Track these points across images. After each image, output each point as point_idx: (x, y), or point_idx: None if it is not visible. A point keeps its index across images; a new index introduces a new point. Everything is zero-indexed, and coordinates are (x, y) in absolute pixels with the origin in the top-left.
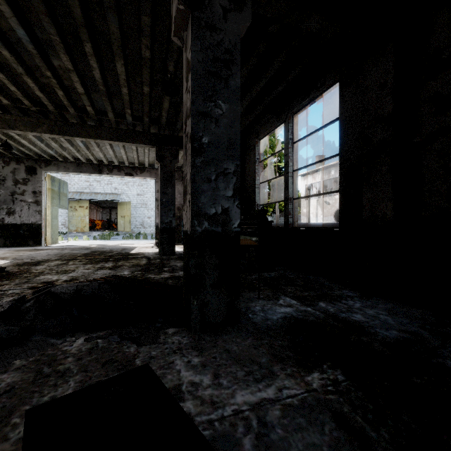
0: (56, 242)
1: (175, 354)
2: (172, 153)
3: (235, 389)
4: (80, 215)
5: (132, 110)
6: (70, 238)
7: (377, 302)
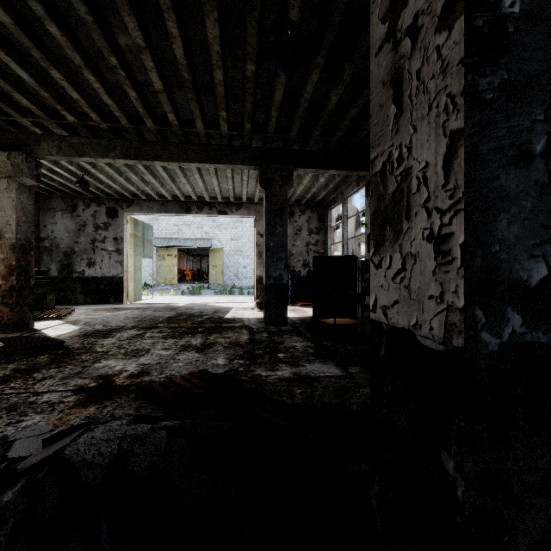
0: (139, 298)
1: None
2: (282, 176)
3: None
4: (168, 265)
5: (228, 113)
6: (156, 293)
7: None
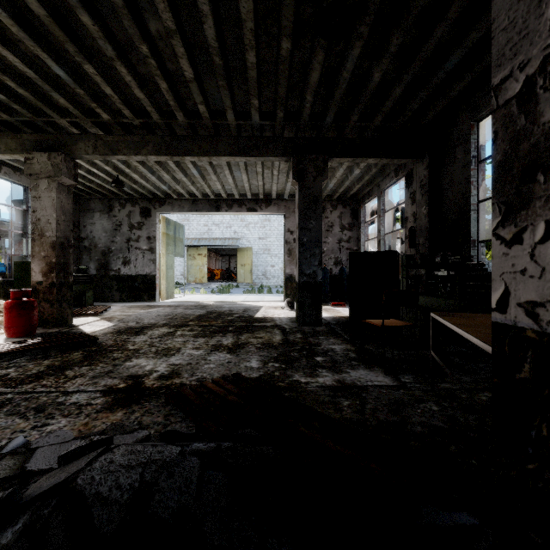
0: (171, 296)
1: None
2: (316, 166)
3: None
4: (199, 264)
5: (260, 101)
6: (187, 291)
7: None
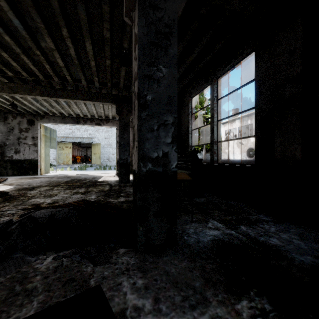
0: (48, 172)
1: (123, 274)
2: (127, 109)
3: (172, 316)
4: (66, 152)
5: (99, 78)
6: (58, 169)
7: (288, 227)
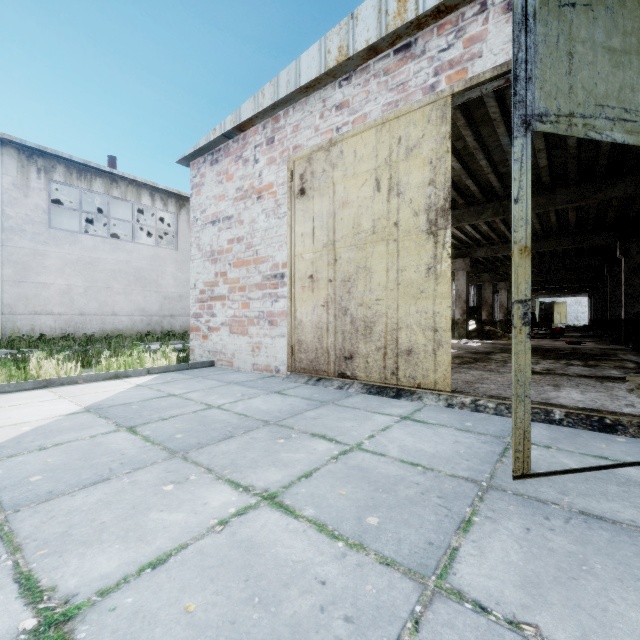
0: None
1: None
2: None
3: None
4: None
5: None
6: None
7: None
